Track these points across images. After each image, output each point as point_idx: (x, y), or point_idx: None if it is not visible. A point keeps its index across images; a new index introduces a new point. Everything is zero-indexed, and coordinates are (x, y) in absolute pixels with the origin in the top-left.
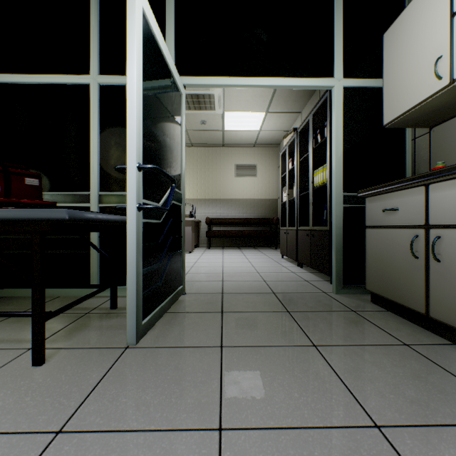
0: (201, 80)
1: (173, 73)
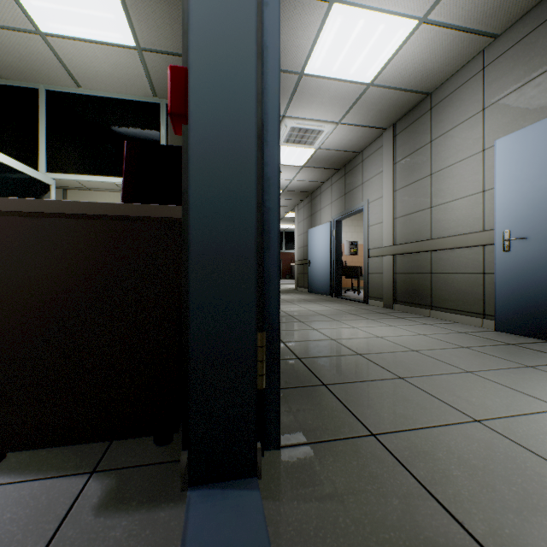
0: (66, 176)
1: (37, 178)
